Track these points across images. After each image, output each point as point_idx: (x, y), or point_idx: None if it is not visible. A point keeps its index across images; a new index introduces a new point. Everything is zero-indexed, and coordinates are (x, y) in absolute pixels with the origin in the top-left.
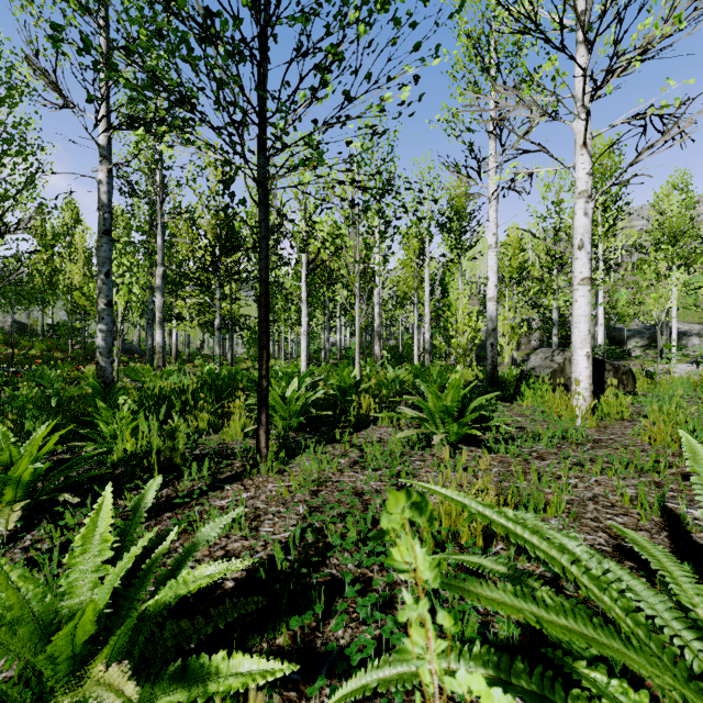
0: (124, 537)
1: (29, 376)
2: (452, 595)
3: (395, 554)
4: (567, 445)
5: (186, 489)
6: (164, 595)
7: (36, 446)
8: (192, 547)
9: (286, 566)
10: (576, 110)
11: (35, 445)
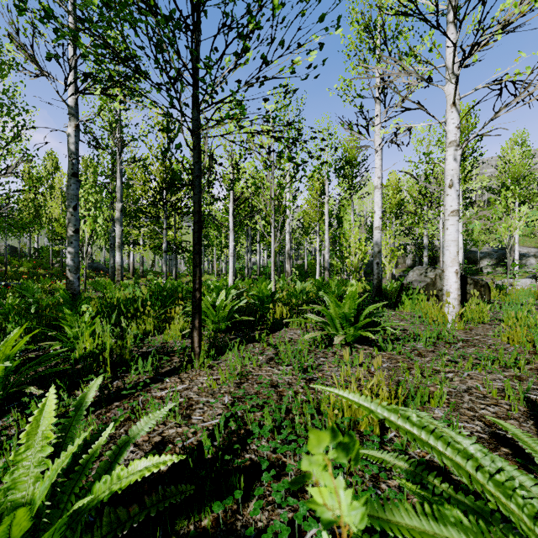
0: (66, 434)
1: (16, 288)
2: (355, 481)
3: (316, 495)
4: (441, 344)
5: (133, 381)
6: (98, 490)
7: (9, 347)
8: (127, 442)
9: (212, 451)
10: (447, 76)
11: (8, 346)
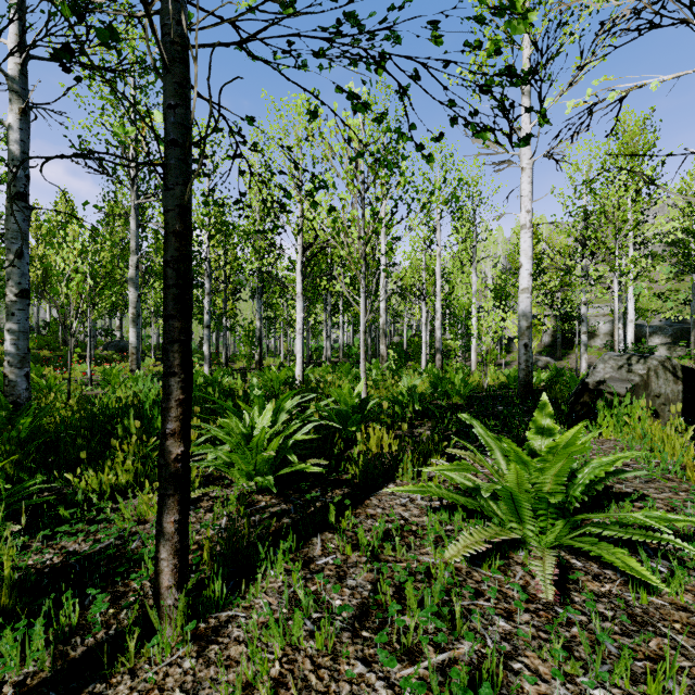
0: None
1: None
2: None
3: None
4: None
5: None
6: None
7: None
8: None
9: None
10: None
11: None
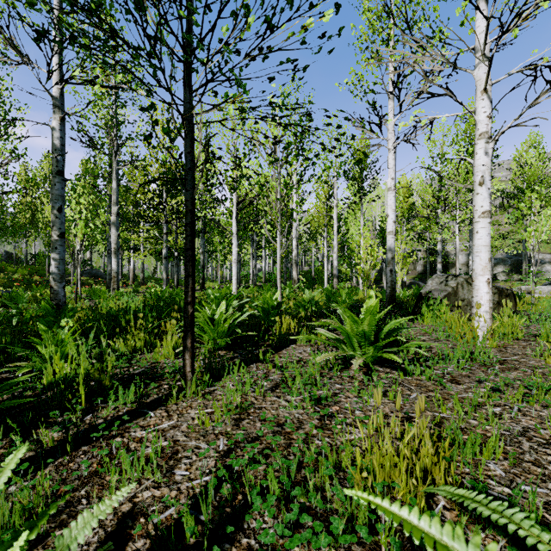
0: None
1: (6, 296)
2: None
3: None
4: (476, 366)
5: (110, 415)
6: None
7: None
8: None
9: (196, 533)
10: (477, 59)
11: None
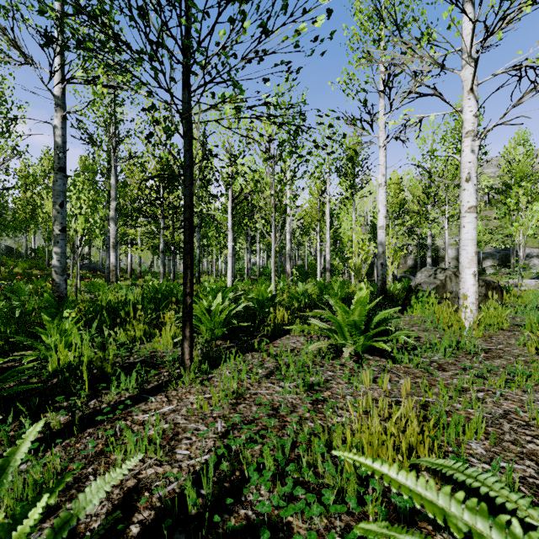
0: None
1: (7, 289)
2: None
3: None
4: (462, 355)
5: (113, 400)
6: None
7: None
8: (69, 521)
9: (197, 505)
10: (463, 60)
11: None
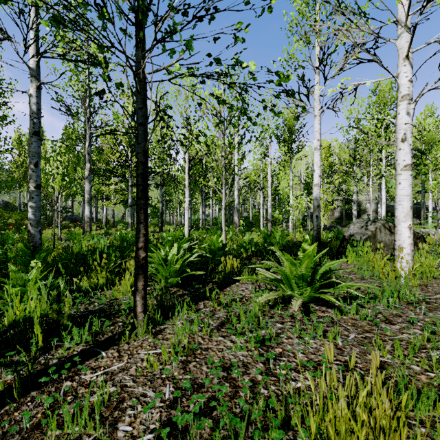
0: None
1: None
2: None
3: None
4: (404, 305)
5: (65, 354)
6: None
7: None
8: None
9: None
10: (399, 30)
11: None
